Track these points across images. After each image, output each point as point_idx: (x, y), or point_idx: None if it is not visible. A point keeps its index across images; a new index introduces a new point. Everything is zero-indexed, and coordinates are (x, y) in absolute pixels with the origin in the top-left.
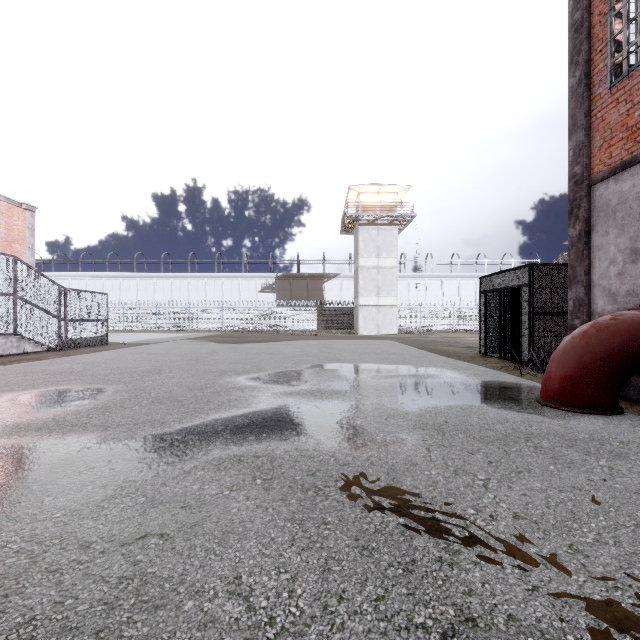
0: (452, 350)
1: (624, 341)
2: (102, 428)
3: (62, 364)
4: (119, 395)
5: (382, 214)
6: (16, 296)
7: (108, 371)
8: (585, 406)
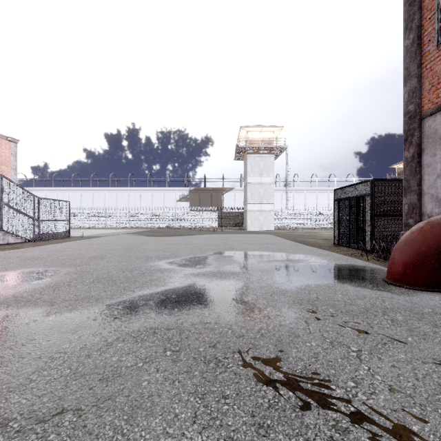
0: (314, 241)
1: None
2: (49, 303)
3: (33, 252)
4: (69, 276)
5: (263, 146)
6: (2, 203)
7: (65, 257)
8: (423, 285)
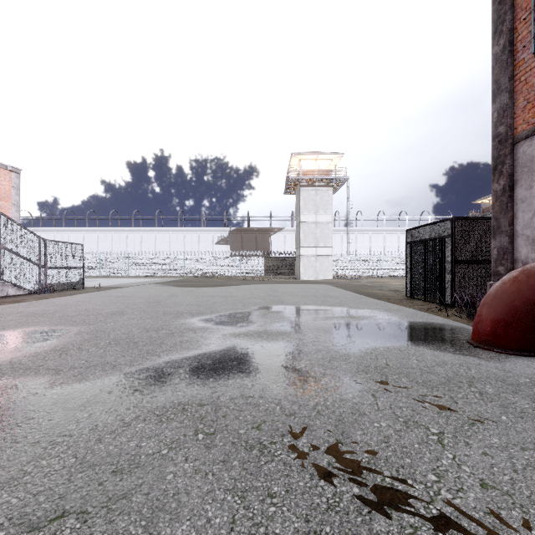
0: (381, 293)
1: None
2: (54, 372)
3: (37, 306)
4: (80, 336)
5: (319, 177)
6: (0, 246)
7: (76, 313)
8: (517, 348)
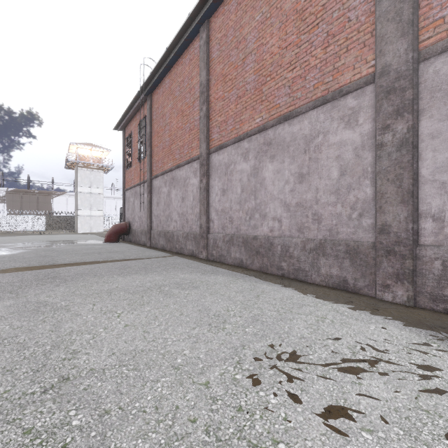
0: None
1: (118, 228)
2: None
3: None
4: None
5: (93, 163)
6: None
7: None
8: (109, 241)
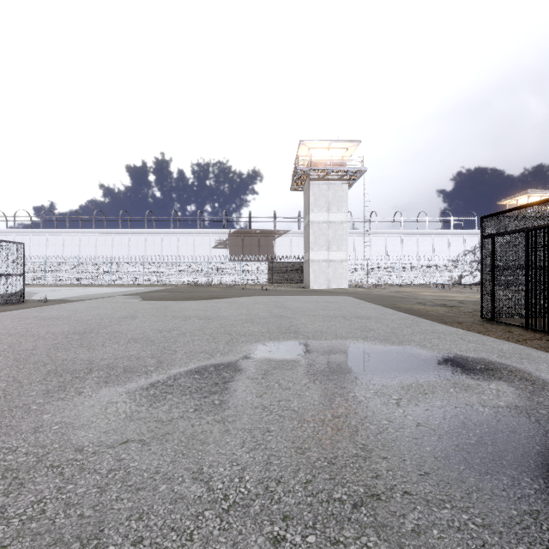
0: (434, 311)
1: None
2: None
3: None
4: None
5: (333, 168)
6: None
7: None
8: None
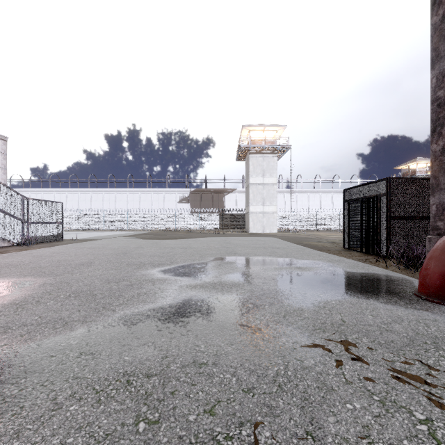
0: (321, 245)
1: None
2: (2, 330)
3: (15, 257)
4: (43, 288)
5: (266, 146)
6: None
7: (48, 264)
8: None
